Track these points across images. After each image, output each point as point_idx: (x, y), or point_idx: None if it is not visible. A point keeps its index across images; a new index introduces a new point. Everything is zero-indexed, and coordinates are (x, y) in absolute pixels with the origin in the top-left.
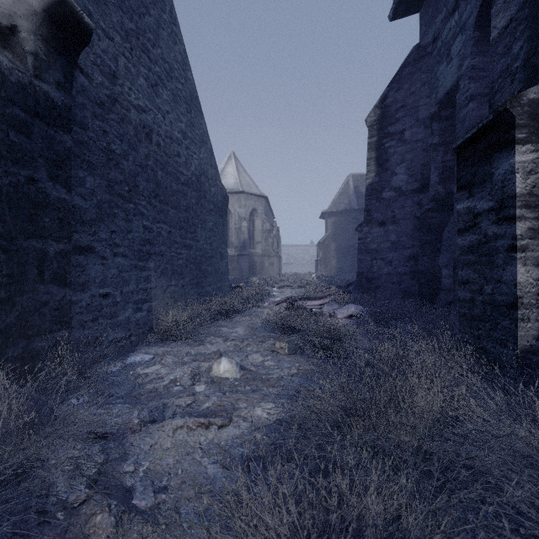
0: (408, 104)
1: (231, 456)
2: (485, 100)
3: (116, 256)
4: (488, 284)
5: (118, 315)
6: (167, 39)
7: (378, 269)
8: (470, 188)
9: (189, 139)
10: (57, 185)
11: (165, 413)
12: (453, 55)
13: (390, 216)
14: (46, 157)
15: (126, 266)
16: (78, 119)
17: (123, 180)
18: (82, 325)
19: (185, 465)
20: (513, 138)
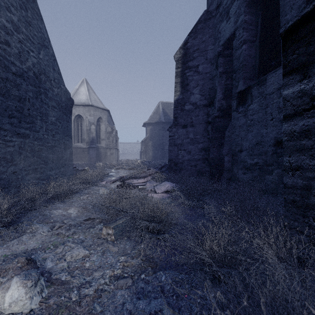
0: (201, 48)
1: None
2: (252, 45)
3: None
4: None
5: None
6: None
7: (182, 157)
8: (305, 69)
9: (24, 35)
10: None
11: None
12: (231, 14)
13: (189, 122)
14: None
15: None
16: None
17: None
18: None
19: None
20: None
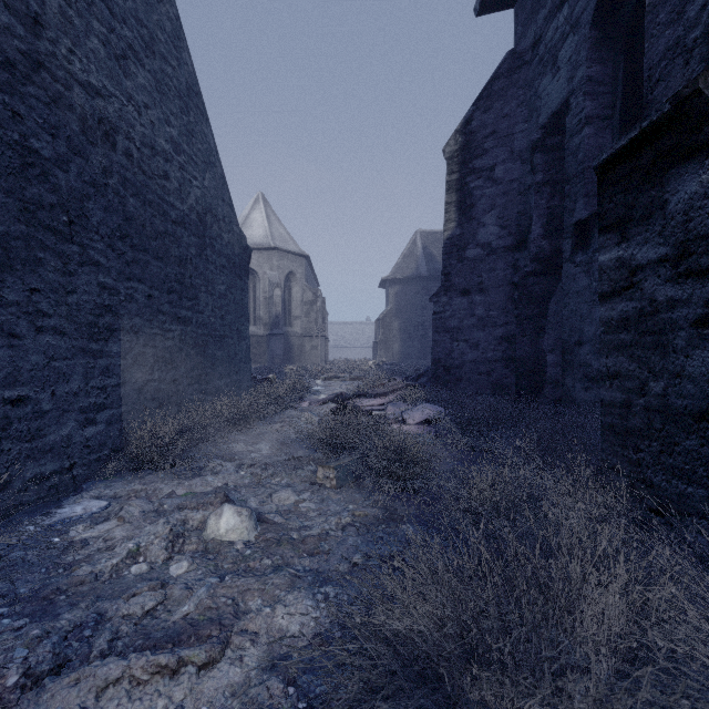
0: (499, 129)
1: None
2: (604, 125)
3: (42, 332)
4: (658, 379)
5: (45, 433)
6: None
7: (460, 355)
8: (623, 227)
9: (186, 155)
10: None
11: (94, 640)
12: (561, 63)
13: (476, 283)
14: None
15: (64, 350)
16: None
17: (57, 204)
18: None
19: None
20: (707, 139)
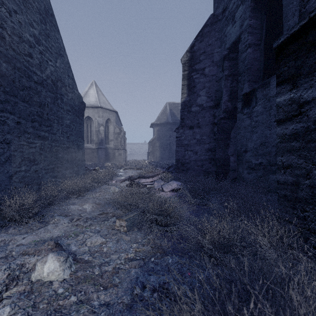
0: (207, 51)
1: None
2: (257, 48)
3: None
4: None
5: None
6: None
7: (189, 157)
8: (294, 80)
9: (44, 46)
10: None
11: None
12: (236, 19)
13: (196, 123)
14: None
15: None
16: None
17: None
18: None
19: None
20: None
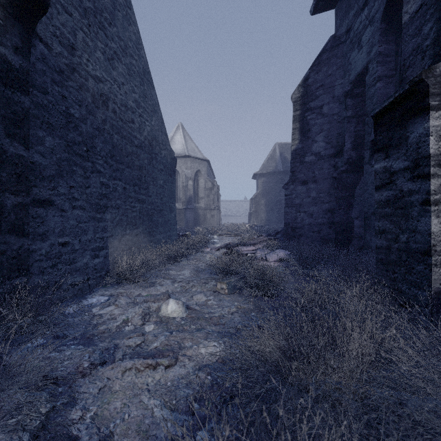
0: (325, 83)
1: (176, 397)
2: (390, 81)
3: (75, 209)
4: (404, 233)
5: (76, 261)
6: (122, 19)
7: (301, 220)
8: (386, 150)
9: (142, 108)
10: (15, 142)
11: (115, 355)
12: (363, 43)
13: (311, 177)
14: (3, 115)
15: (84, 218)
16: (38, 83)
17: (81, 141)
18: (42, 271)
19: (132, 408)
20: (427, 105)
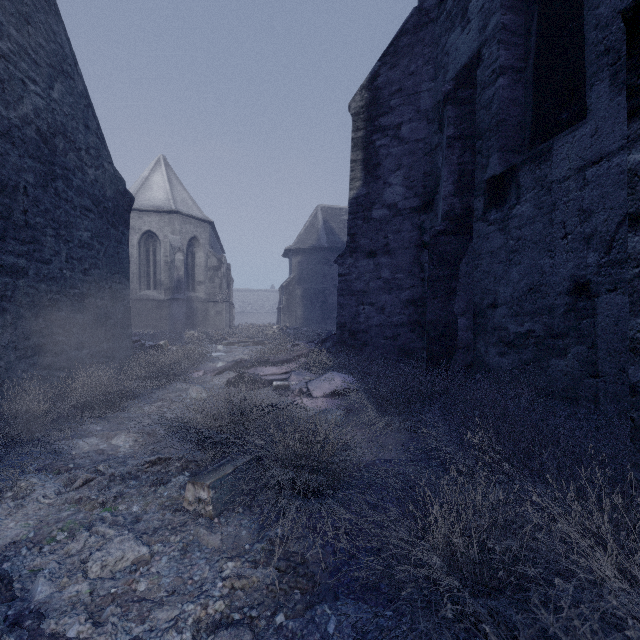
0: (406, 87)
1: None
2: (518, 78)
3: None
4: None
5: None
6: None
7: (366, 319)
8: None
9: (14, 43)
10: None
11: None
12: (472, 14)
13: (382, 244)
14: None
15: None
16: None
17: None
18: None
19: None
20: None
